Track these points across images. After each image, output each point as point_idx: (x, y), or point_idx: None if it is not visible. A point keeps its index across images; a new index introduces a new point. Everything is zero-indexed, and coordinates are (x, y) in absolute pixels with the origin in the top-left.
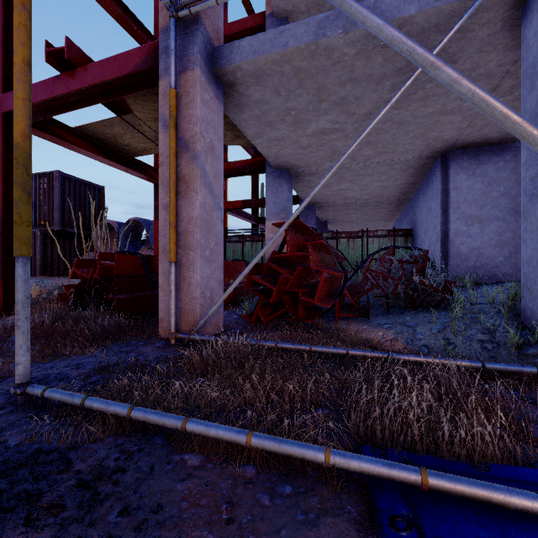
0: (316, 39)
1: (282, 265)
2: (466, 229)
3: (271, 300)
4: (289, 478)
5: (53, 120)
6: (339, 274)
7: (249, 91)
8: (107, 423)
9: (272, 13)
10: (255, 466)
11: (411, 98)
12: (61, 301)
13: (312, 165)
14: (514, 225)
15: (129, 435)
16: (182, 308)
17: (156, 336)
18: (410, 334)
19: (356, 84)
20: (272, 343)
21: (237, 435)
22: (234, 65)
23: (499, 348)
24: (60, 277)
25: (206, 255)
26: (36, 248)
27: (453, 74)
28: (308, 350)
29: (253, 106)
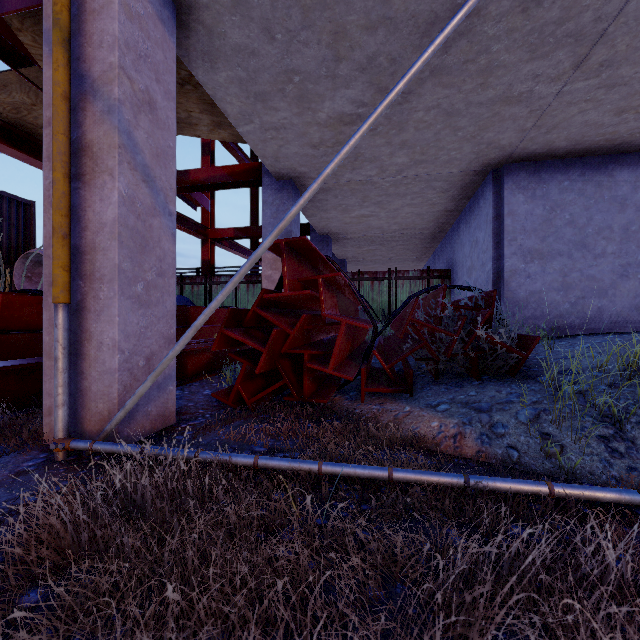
0: None
1: (278, 312)
2: (524, 267)
3: (258, 369)
4: None
5: None
6: (367, 326)
7: (222, 25)
8: None
9: None
10: None
11: (468, 69)
12: None
13: None
14: (582, 263)
15: None
16: (87, 389)
17: (38, 443)
18: (485, 426)
19: (392, 31)
20: (248, 458)
21: None
22: None
23: (638, 451)
24: None
25: (135, 293)
26: None
27: None
28: (315, 471)
29: (232, 58)
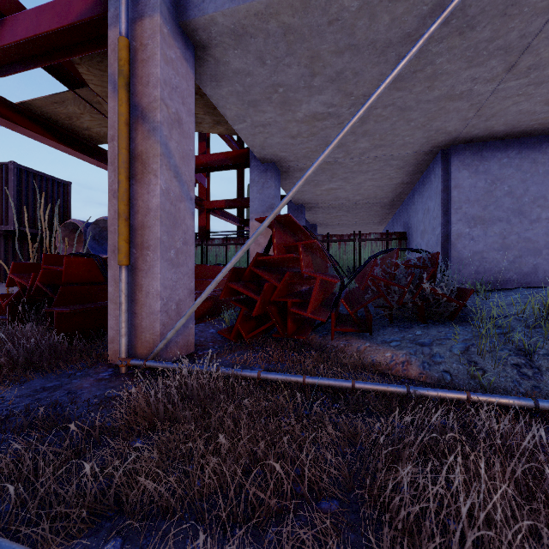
0: None
1: (267, 269)
2: (468, 231)
3: (254, 313)
4: None
5: None
6: (336, 281)
7: (227, 56)
8: None
9: None
10: None
11: (417, 77)
12: None
13: (302, 158)
14: (519, 227)
15: None
16: (138, 325)
17: (104, 362)
18: (426, 356)
19: (355, 53)
20: (254, 372)
21: None
22: (206, 17)
23: (542, 375)
24: None
25: (170, 257)
26: None
27: None
28: (300, 382)
29: (233, 78)
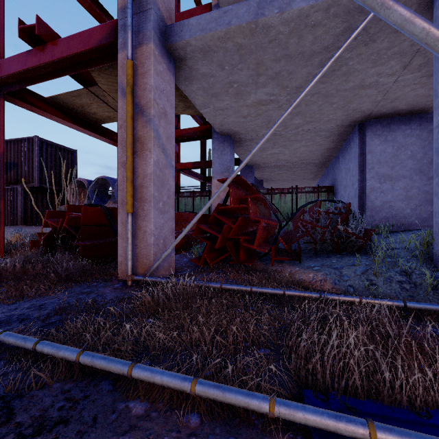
0: (255, 18)
1: (225, 215)
2: (379, 186)
3: (217, 246)
4: (233, 429)
5: (28, 91)
6: (275, 223)
7: (197, 65)
8: (56, 368)
9: (218, 3)
10: (200, 414)
11: (336, 74)
12: (35, 247)
13: (251, 132)
14: (419, 183)
15: (78, 379)
16: (138, 253)
17: (115, 278)
18: (337, 276)
19: (289, 60)
20: (217, 284)
21: (182, 382)
22: (184, 41)
23: (416, 288)
24: (39, 226)
25: (159, 207)
26: (18, 201)
27: (406, 12)
28: (248, 290)
29: (201, 79)
